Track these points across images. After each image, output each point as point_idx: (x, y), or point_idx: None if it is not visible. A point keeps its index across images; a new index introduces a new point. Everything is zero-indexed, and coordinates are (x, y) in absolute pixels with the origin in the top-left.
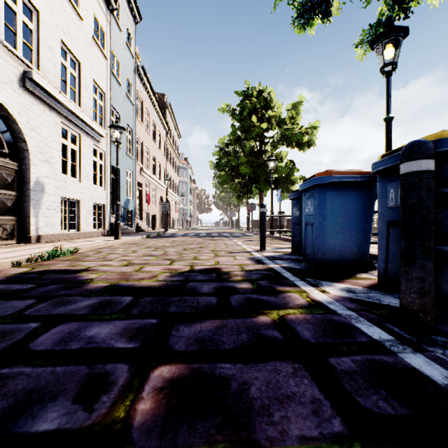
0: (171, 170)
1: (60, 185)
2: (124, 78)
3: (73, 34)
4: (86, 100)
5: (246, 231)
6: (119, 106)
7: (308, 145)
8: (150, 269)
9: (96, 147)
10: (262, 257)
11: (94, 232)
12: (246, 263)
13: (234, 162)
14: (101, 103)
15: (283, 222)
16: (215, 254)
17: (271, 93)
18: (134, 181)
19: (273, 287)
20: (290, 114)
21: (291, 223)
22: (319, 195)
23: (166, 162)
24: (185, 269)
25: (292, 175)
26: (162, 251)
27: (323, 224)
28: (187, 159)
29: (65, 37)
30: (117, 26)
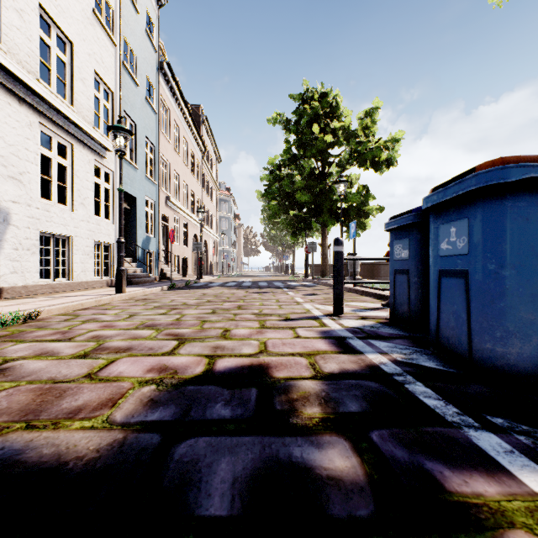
0: (209, 202)
1: (38, 214)
2: (142, 77)
3: (60, 0)
4: (82, 97)
5: (304, 279)
6: (135, 113)
7: (387, 164)
8: (122, 368)
9: (99, 164)
10: (345, 332)
11: (96, 281)
12: (318, 349)
13: (288, 188)
14: (108, 106)
15: (356, 267)
16: (260, 323)
17: (337, 98)
18: (158, 214)
19: (429, 474)
20: (364, 123)
21: (390, 271)
22: (489, 211)
23: (201, 191)
24: (196, 368)
25: (367, 204)
26: (176, 316)
27: (502, 275)
28: (229, 189)
29: (47, 2)
30: (133, 6)
